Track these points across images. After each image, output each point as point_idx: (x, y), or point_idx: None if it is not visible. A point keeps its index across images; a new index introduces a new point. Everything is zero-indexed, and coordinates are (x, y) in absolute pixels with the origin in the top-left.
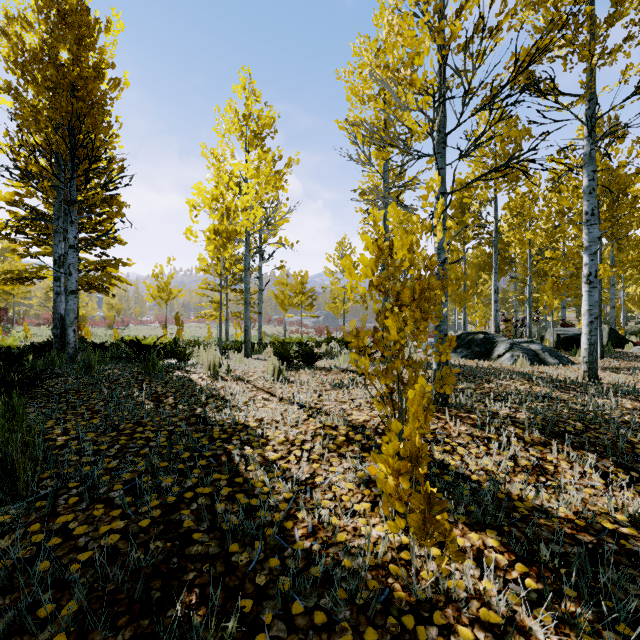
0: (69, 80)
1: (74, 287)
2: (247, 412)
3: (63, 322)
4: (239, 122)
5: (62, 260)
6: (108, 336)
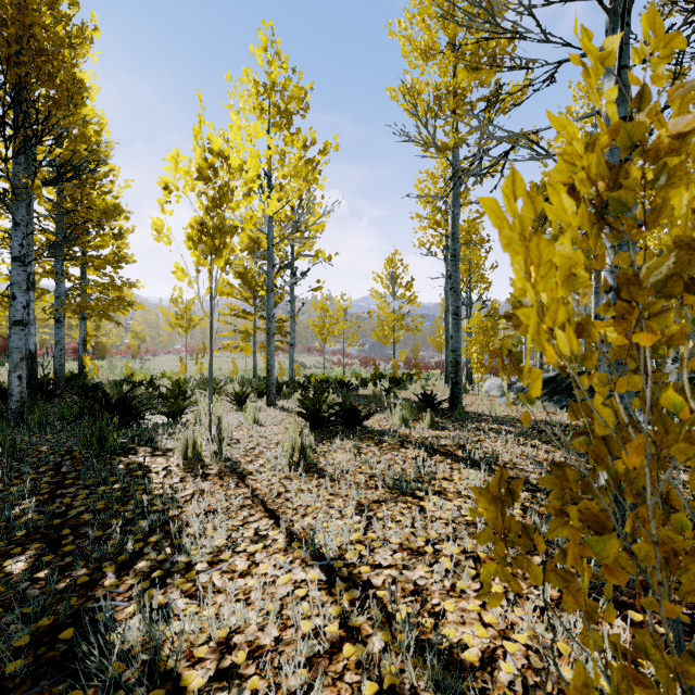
0: (2, 15)
1: (20, 316)
2: (182, 642)
3: (33, 360)
4: (259, 95)
5: (31, 280)
6: (124, 369)
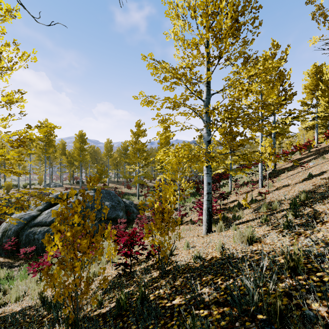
0: None
1: None
2: None
3: None
4: None
5: None
6: None
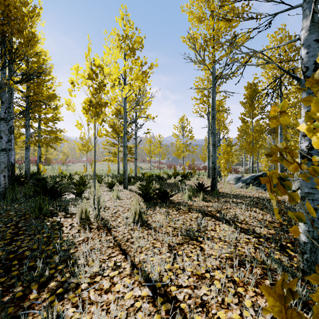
0: None
1: (4, 146)
2: None
3: (13, 167)
4: (119, 40)
5: (12, 129)
6: (58, 170)
